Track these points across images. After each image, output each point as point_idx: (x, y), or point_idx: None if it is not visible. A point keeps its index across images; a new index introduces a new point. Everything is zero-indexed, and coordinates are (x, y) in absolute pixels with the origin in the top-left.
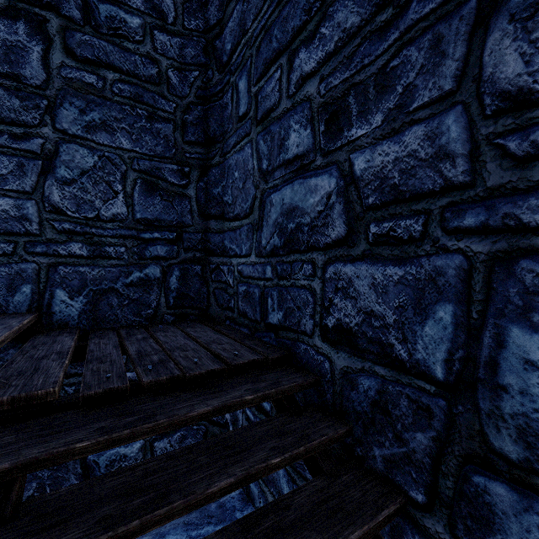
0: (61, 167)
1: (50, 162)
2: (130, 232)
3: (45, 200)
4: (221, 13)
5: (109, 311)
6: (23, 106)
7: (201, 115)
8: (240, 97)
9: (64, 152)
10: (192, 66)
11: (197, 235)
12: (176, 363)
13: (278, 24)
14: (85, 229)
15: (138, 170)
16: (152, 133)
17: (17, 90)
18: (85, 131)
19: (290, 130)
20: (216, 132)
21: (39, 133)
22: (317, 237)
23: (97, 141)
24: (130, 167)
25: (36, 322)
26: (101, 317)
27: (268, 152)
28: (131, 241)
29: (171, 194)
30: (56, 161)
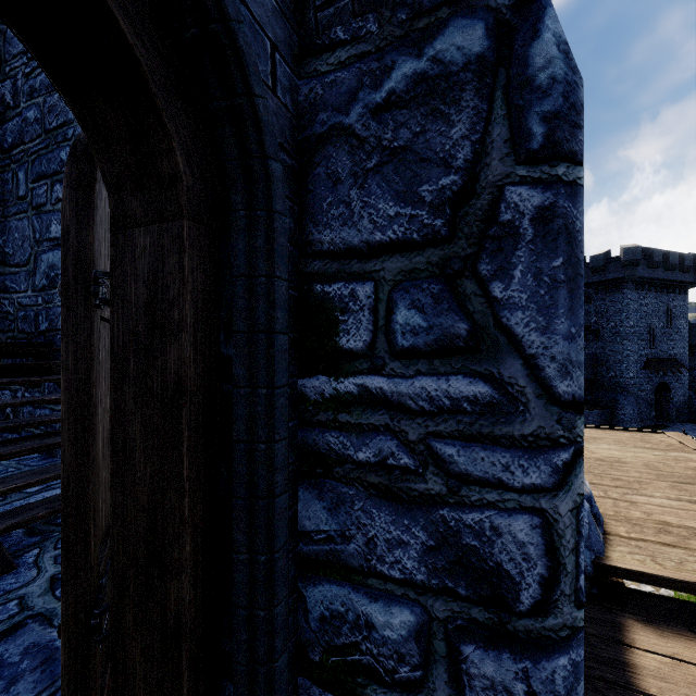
0: None
1: None
2: None
3: None
4: (2, 108)
5: None
6: None
7: None
8: (20, 183)
9: None
10: None
11: None
12: None
13: (46, 159)
14: None
15: None
16: None
17: None
18: None
19: (52, 223)
20: None
21: None
22: None
23: None
24: None
25: None
26: None
27: (40, 229)
28: None
29: None
30: None
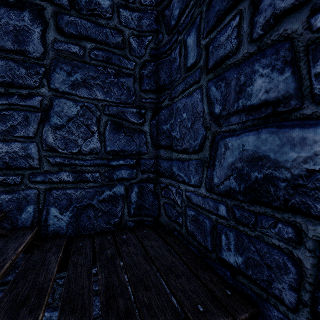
0: (54, 116)
1: (47, 114)
2: (103, 161)
3: (43, 141)
4: None
5: (87, 221)
6: (27, 73)
7: (154, 69)
8: (188, 50)
9: (56, 105)
10: (147, 33)
11: (150, 160)
12: (141, 319)
13: None
14: (71, 161)
15: (108, 114)
16: (118, 86)
17: (23, 62)
18: (71, 88)
19: (254, 75)
20: (165, 81)
21: (38, 92)
22: (306, 199)
23: (79, 95)
24: (102, 112)
25: (37, 232)
26: (82, 226)
27: (221, 97)
28: (103, 168)
29: (131, 131)
30: (51, 112)
